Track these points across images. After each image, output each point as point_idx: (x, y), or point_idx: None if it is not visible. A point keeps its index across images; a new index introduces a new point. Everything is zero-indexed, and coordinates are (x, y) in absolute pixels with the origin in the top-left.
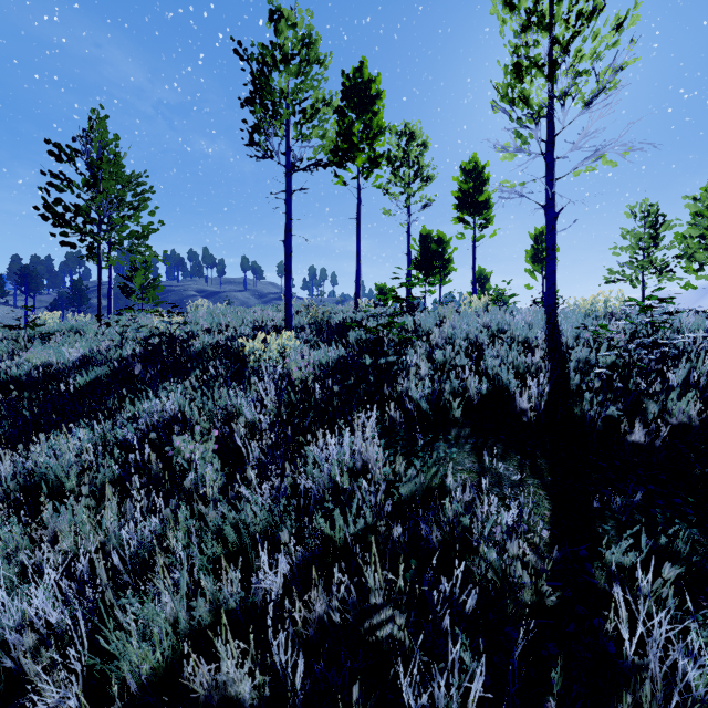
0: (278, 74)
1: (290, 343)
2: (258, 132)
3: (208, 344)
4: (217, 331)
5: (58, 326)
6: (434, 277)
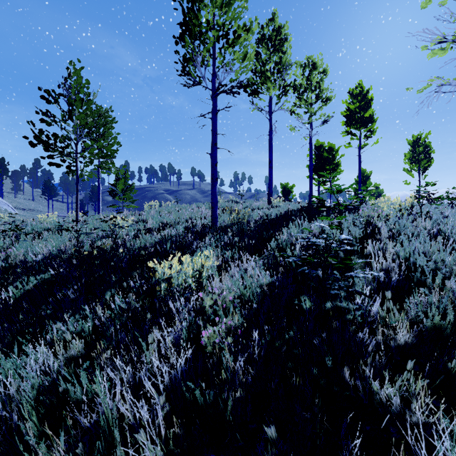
0: (204, 8)
1: (207, 264)
2: (188, 60)
3: (145, 244)
4: (156, 230)
5: (50, 224)
6: (325, 177)
